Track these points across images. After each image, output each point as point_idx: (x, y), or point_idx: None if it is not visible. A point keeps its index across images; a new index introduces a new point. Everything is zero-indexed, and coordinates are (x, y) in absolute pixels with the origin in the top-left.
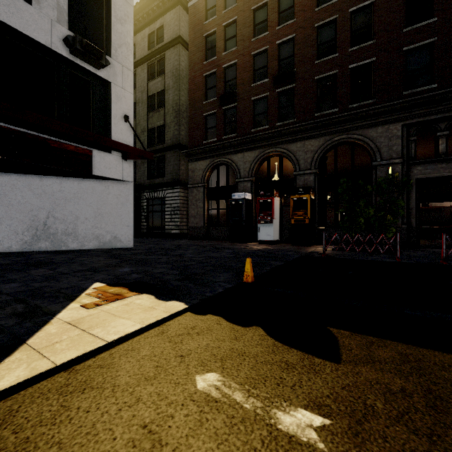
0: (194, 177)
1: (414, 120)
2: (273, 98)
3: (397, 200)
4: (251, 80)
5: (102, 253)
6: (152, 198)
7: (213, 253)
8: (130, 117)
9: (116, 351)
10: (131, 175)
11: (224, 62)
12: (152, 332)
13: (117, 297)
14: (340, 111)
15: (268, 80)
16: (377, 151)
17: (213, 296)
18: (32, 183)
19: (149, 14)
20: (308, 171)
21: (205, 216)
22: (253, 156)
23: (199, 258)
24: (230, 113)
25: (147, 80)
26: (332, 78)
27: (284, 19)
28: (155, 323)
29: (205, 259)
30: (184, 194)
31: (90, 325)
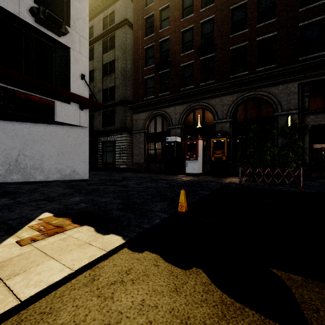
0: (137, 125)
1: (308, 80)
2: (197, 64)
3: (297, 142)
4: (181, 51)
5: (63, 183)
6: (106, 141)
7: (151, 184)
8: (86, 76)
9: (27, 316)
10: (87, 122)
11: (160, 37)
12: (81, 279)
13: (57, 230)
14: (249, 74)
15: (193, 50)
16: (278, 104)
17: (151, 227)
18: (6, 128)
19: (103, 3)
20: (224, 120)
21: (146, 155)
22: (182, 109)
23: (140, 188)
24: (164, 76)
25: (102, 52)
26: (243, 48)
27: (205, 5)
28: (87, 266)
29: (145, 189)
30: (130, 138)
31: (12, 270)
